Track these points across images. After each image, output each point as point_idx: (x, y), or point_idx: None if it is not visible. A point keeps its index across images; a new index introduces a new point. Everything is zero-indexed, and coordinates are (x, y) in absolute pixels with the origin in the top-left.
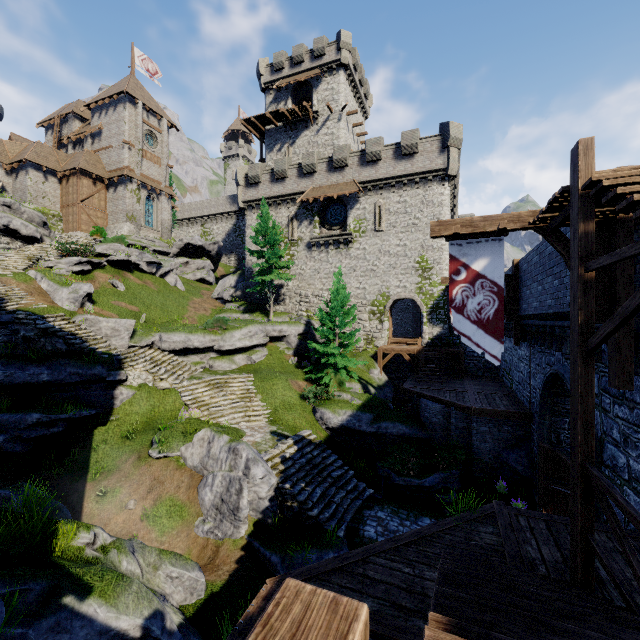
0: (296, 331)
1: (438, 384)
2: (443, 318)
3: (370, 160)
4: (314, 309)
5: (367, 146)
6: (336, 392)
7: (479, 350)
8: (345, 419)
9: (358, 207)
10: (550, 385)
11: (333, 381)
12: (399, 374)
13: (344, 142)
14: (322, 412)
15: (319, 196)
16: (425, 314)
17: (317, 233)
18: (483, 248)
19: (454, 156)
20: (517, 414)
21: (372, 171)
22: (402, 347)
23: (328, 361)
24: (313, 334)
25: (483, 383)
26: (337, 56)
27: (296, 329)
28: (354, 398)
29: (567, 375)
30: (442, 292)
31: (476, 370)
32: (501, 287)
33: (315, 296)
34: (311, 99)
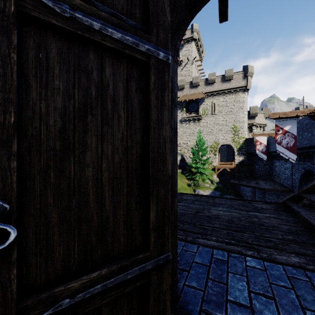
0: (179, 158)
1: (245, 181)
2: (244, 153)
3: (210, 83)
4: (183, 149)
5: (209, 76)
6: (202, 183)
7: (287, 157)
8: (209, 194)
9: (204, 104)
10: (304, 176)
11: (200, 179)
12: (224, 178)
13: (194, 74)
14: (198, 191)
15: (186, 99)
16: (236, 151)
17: (184, 115)
18: (288, 122)
19: (250, 80)
20: (286, 190)
21: (211, 87)
22: (226, 166)
23: (198, 170)
24: (186, 160)
25: (265, 181)
26: (191, 35)
27: (179, 157)
28: (211, 186)
29: (314, 170)
30: (244, 141)
31: (260, 176)
32: (295, 135)
33: (184, 143)
34: (178, 54)
